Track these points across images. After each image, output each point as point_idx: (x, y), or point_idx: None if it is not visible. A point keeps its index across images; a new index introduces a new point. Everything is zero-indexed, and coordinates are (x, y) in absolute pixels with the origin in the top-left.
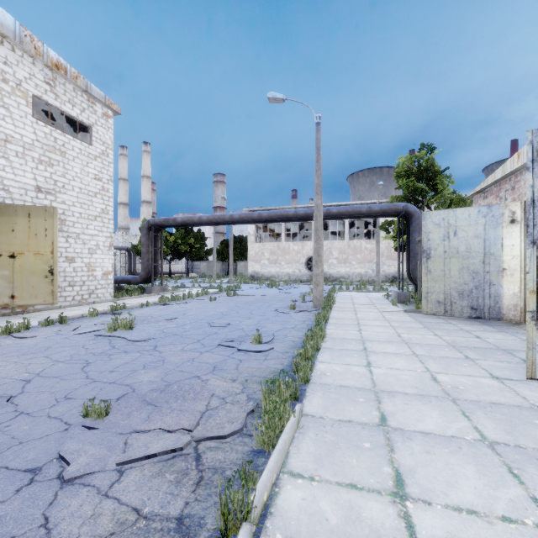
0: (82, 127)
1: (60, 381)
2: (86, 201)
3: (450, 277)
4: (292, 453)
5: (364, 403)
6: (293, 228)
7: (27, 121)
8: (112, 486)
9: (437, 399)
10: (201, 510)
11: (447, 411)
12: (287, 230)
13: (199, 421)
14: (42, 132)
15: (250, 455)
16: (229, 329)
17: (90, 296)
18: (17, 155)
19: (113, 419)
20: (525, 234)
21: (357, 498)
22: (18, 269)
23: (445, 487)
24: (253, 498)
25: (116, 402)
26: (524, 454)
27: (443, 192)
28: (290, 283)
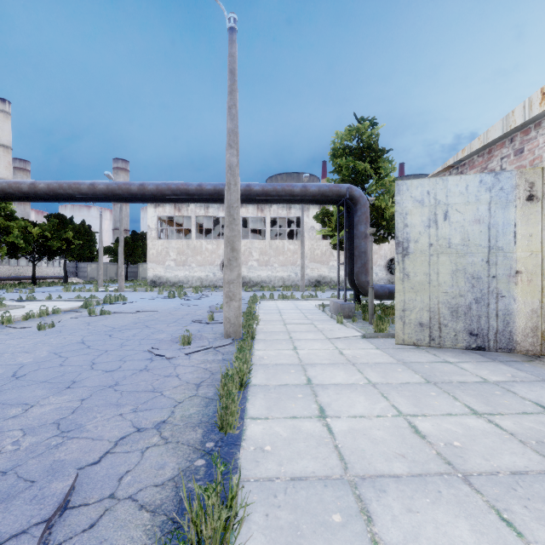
0: None
1: None
2: None
3: (438, 285)
4: None
5: None
6: (209, 225)
7: None
8: None
9: None
10: None
11: None
12: (202, 228)
13: None
14: None
15: None
16: None
17: None
18: None
19: None
20: None
21: None
22: None
23: None
24: None
25: None
26: None
27: (384, 180)
28: (201, 290)
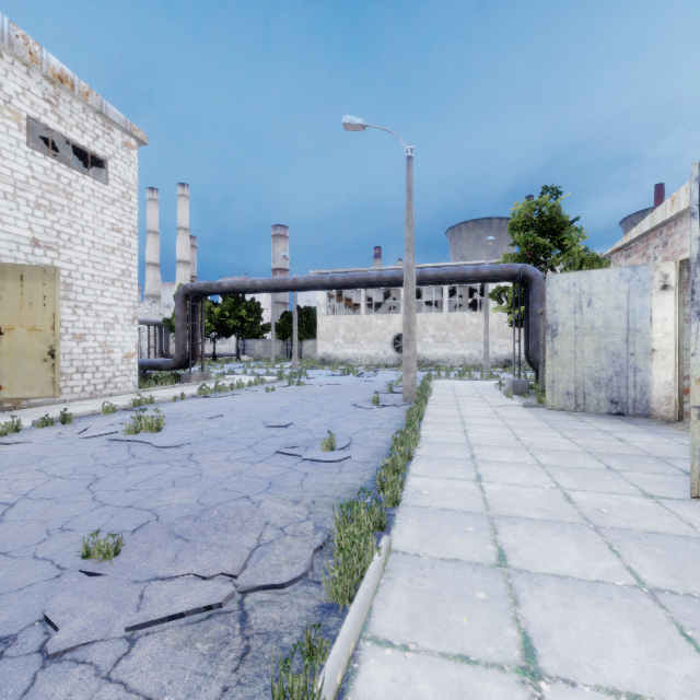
0: (96, 161)
1: (56, 504)
2: (100, 259)
3: (582, 361)
4: (377, 609)
5: (475, 533)
6: (376, 296)
7: (19, 151)
8: (117, 663)
9: (573, 527)
10: (245, 699)
11: (588, 544)
12: (369, 300)
13: (247, 562)
14: (40, 166)
15: (318, 612)
16: (292, 431)
17: (106, 386)
18: (5, 197)
19: (125, 560)
20: (681, 304)
21: (470, 677)
22: (7, 350)
23: (594, 658)
24: (321, 686)
25: (131, 535)
26: (698, 606)
27: (572, 250)
28: (372, 369)
